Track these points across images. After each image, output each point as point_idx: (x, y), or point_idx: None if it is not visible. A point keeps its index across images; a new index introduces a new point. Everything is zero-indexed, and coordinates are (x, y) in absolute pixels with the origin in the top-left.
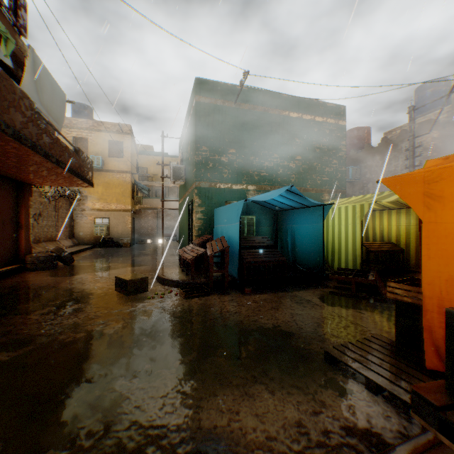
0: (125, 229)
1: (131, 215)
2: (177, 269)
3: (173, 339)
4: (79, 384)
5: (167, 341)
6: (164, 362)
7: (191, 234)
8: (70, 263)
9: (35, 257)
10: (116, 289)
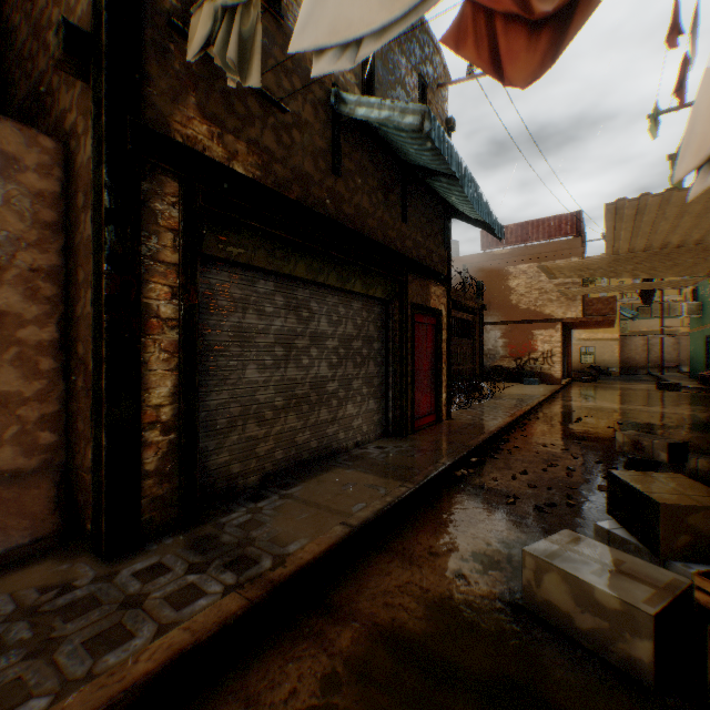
0: (611, 358)
1: (617, 343)
2: (696, 385)
3: (705, 398)
4: (675, 398)
5: (702, 398)
6: (704, 399)
7: (707, 362)
8: (596, 380)
9: (579, 374)
10: (656, 389)
